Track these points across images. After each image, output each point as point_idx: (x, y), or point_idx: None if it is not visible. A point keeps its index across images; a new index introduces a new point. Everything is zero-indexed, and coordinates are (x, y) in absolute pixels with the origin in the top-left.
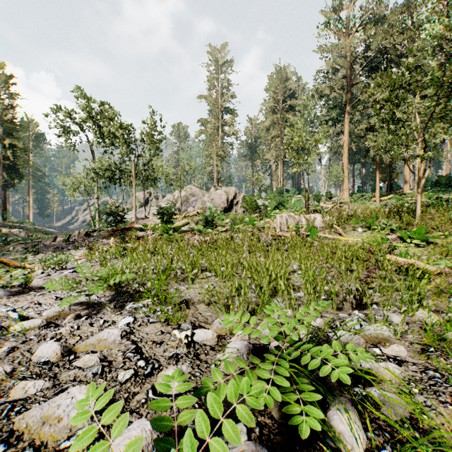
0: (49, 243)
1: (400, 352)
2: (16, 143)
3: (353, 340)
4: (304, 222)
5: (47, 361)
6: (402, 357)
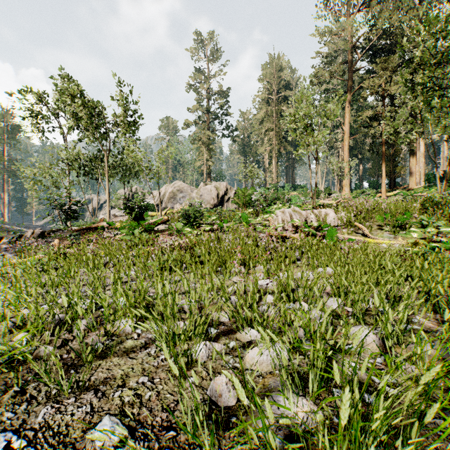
0: None
1: None
2: None
3: None
4: (314, 219)
5: None
6: None
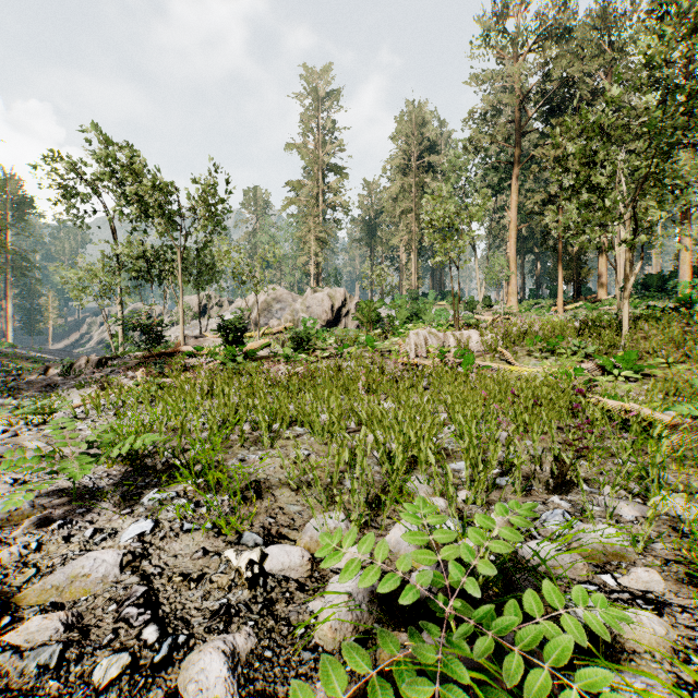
0: (36, 377)
1: (651, 582)
2: None
3: (564, 560)
4: (453, 343)
5: None
6: (656, 592)
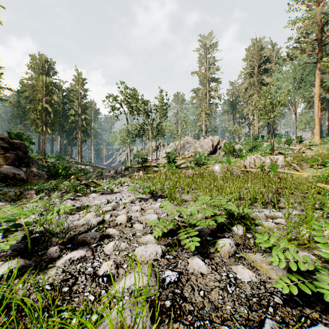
0: (107, 174)
1: (281, 221)
2: (87, 117)
3: (260, 215)
4: (268, 162)
5: (137, 210)
6: (281, 223)
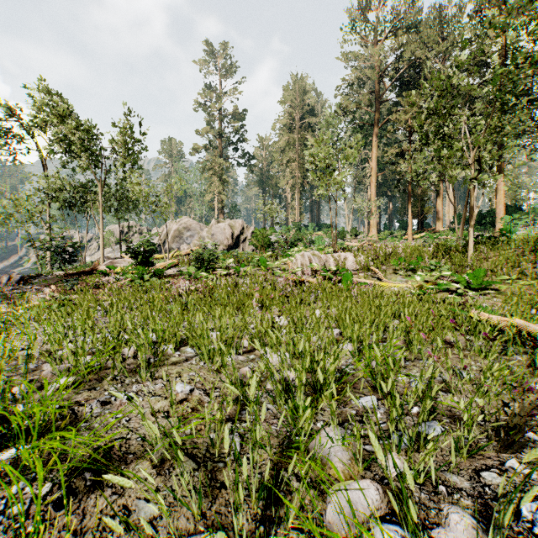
0: None
1: None
2: None
3: None
4: (333, 263)
5: None
6: None
